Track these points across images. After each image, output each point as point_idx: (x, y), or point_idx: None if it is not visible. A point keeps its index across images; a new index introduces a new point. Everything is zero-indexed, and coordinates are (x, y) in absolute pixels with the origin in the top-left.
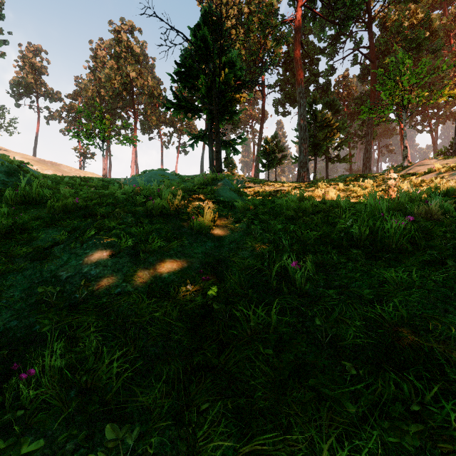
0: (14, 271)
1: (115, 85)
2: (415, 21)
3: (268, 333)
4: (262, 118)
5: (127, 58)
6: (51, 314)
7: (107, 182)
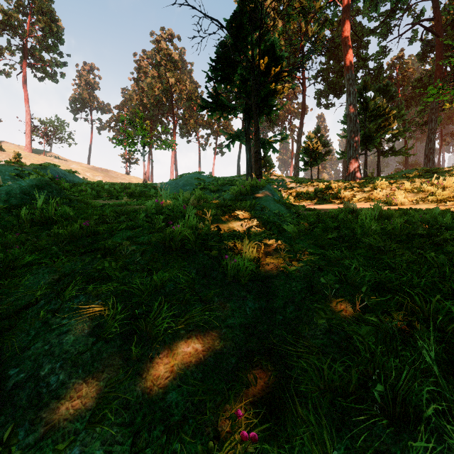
0: None
1: (156, 92)
2: None
3: None
4: (302, 112)
5: (166, 66)
6: None
7: (145, 188)
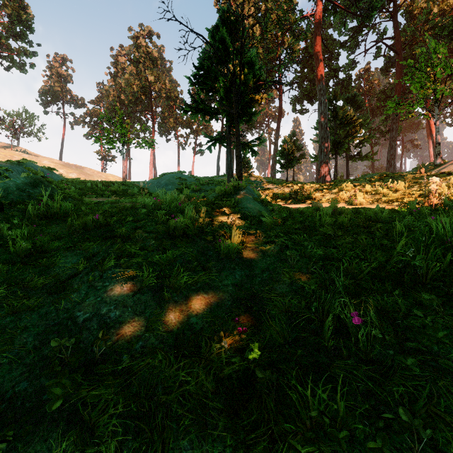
0: (29, 309)
1: (135, 89)
2: (446, 6)
3: (335, 427)
4: (279, 117)
5: (145, 63)
6: (64, 378)
7: (127, 186)
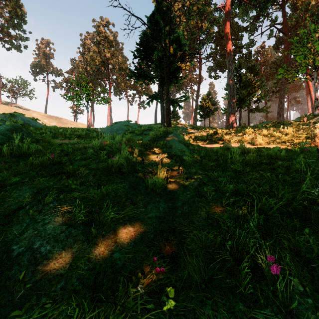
0: None
1: (96, 63)
2: None
3: None
4: (199, 81)
5: (104, 44)
6: None
7: (89, 131)
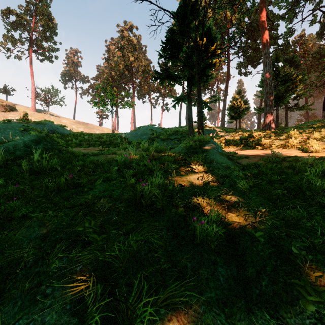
0: None
1: (121, 67)
2: None
3: None
4: (227, 79)
5: (128, 48)
6: None
7: (113, 137)
